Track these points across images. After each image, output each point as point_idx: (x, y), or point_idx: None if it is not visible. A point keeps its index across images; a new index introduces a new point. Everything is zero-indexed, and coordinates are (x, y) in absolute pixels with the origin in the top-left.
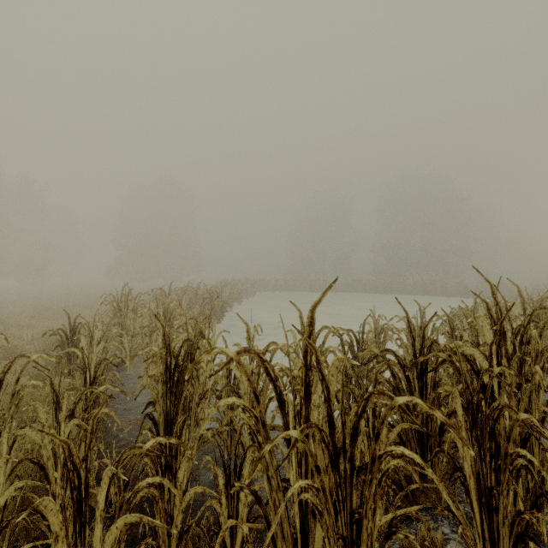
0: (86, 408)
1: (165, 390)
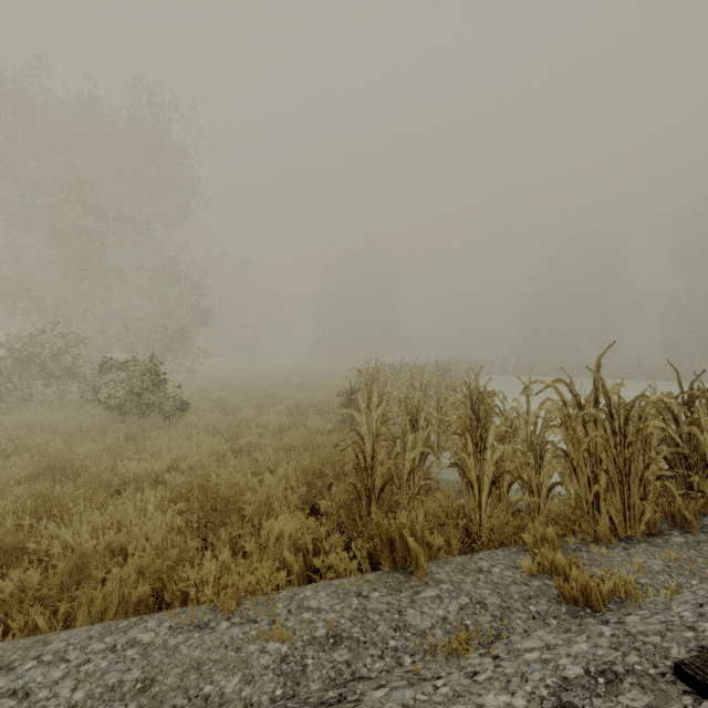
0: (427, 426)
1: (470, 423)
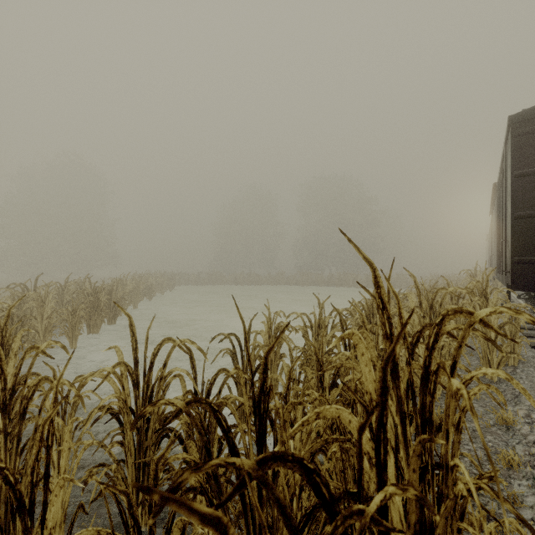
0: None
1: None
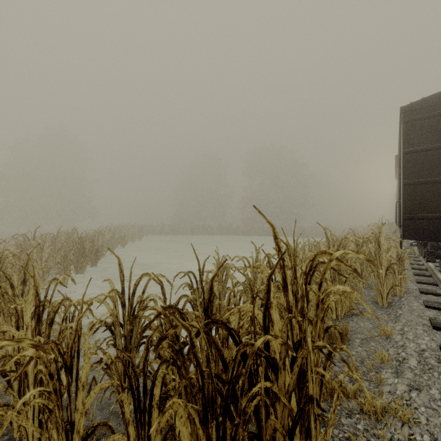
0: None
1: None
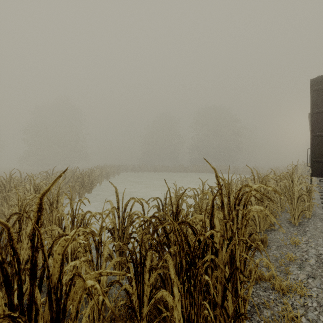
0: None
1: None
